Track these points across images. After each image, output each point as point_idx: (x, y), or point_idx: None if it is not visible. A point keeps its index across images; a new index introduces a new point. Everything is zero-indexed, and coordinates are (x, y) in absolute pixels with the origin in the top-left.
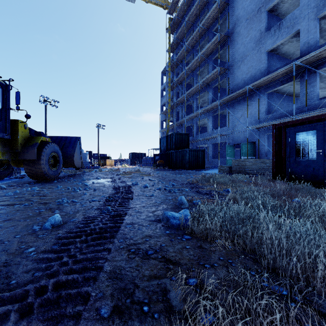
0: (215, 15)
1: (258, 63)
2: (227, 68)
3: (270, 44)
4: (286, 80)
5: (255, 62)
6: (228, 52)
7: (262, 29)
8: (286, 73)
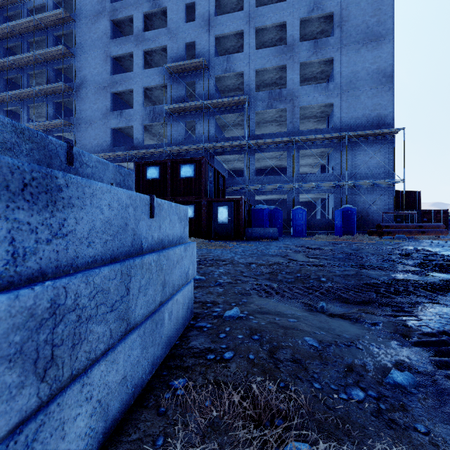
0: (58, 55)
1: (105, 135)
2: (73, 123)
3: (114, 123)
4: (125, 159)
5: (102, 133)
6: (75, 107)
7: (108, 107)
8: (124, 155)
